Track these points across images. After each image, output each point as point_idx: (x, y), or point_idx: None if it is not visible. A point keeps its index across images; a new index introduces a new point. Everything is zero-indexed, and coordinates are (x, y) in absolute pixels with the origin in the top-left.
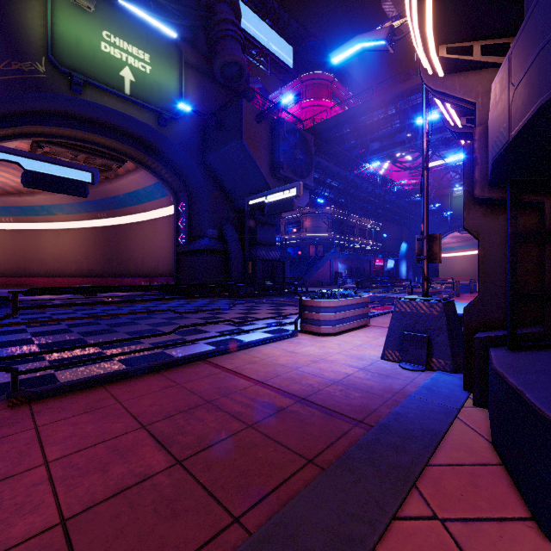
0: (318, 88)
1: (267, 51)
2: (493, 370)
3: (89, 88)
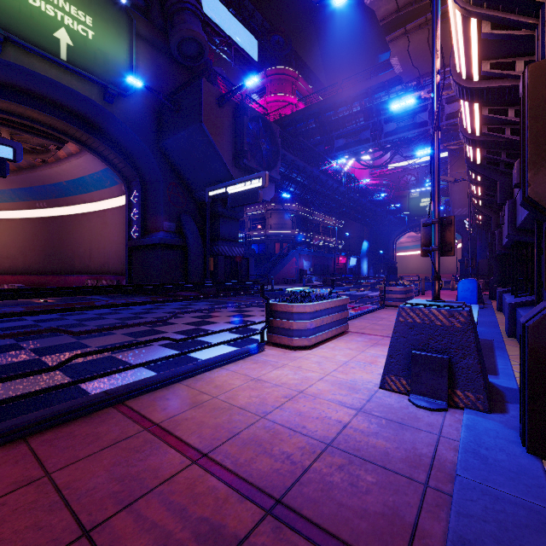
0: (284, 83)
1: (231, 40)
2: None
3: (12, 47)
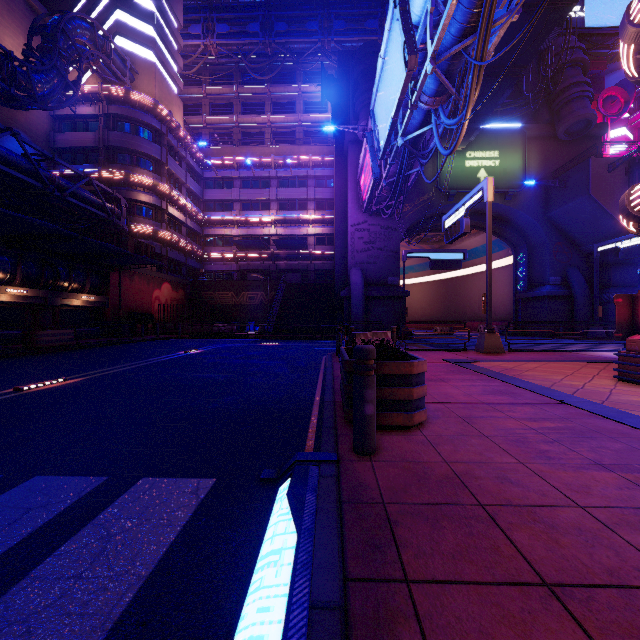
0: None
1: None
2: None
3: (457, 194)
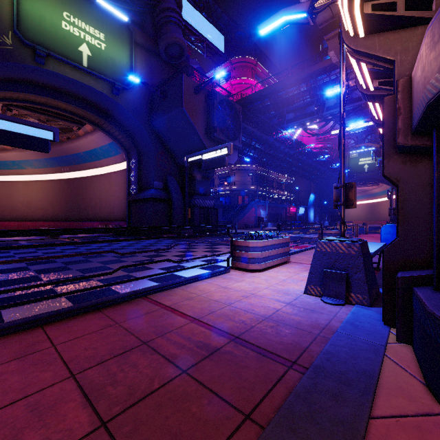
0: (245, 69)
1: (203, 38)
2: (430, 314)
3: (51, 60)
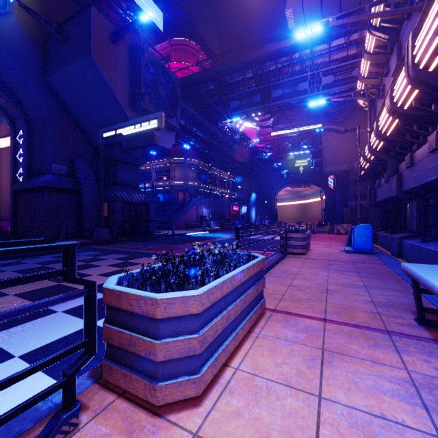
0: (186, 54)
1: (137, 7)
2: None
3: None
